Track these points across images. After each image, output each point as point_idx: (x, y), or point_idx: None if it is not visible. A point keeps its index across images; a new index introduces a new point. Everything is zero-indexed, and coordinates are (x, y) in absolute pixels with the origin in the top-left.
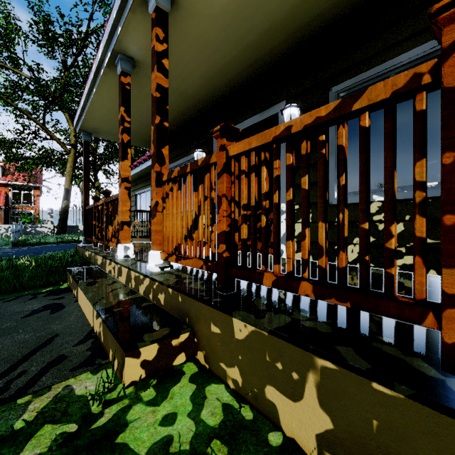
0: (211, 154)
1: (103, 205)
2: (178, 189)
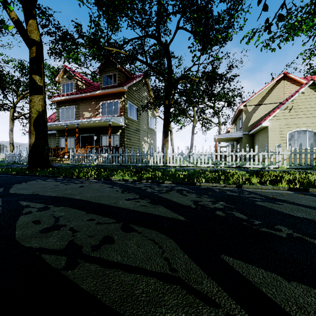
0: (86, 146)
1: (55, 148)
2: (81, 149)
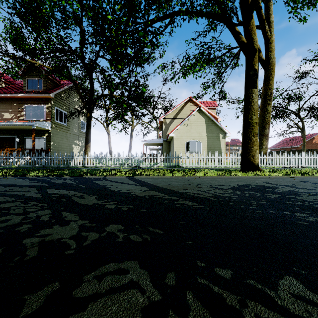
0: (6, 149)
1: None
2: None
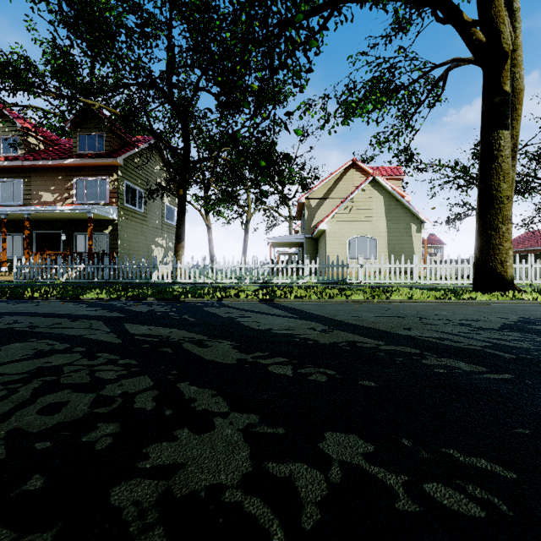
0: (45, 252)
1: None
2: (36, 256)
